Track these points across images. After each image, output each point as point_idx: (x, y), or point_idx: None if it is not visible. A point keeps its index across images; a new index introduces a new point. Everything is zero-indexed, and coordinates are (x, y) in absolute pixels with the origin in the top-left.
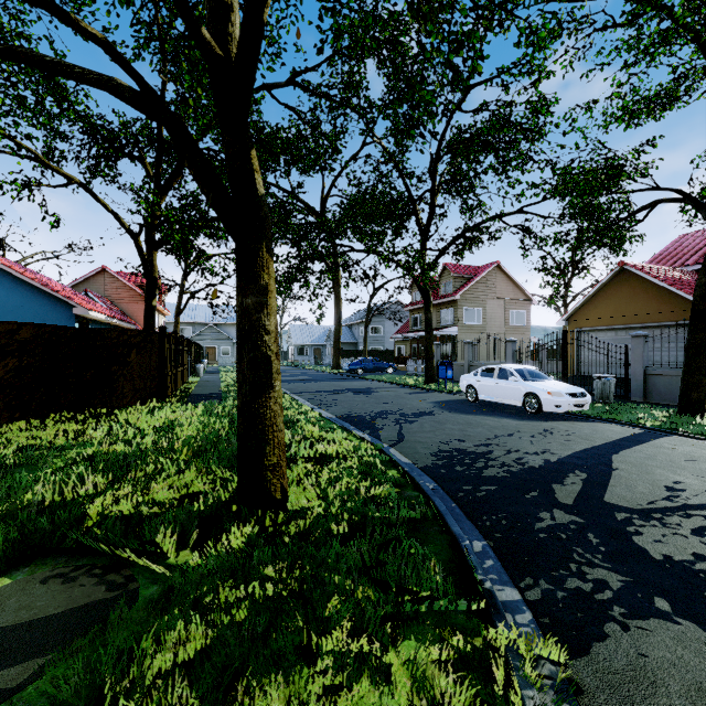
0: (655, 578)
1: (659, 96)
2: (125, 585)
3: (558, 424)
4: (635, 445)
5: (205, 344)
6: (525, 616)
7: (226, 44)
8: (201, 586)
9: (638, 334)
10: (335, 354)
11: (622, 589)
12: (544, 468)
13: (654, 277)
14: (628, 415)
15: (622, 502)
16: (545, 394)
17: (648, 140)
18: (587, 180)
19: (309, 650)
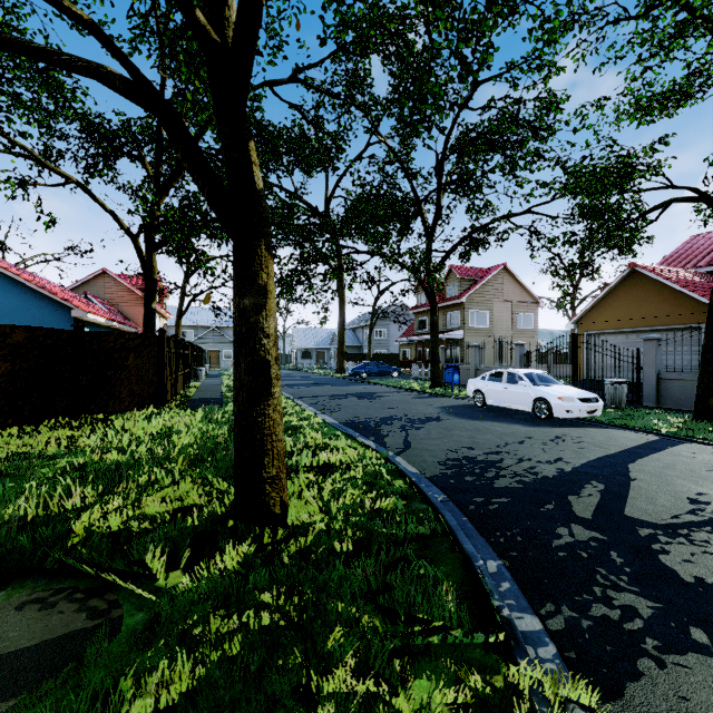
0: (689, 604)
1: (672, 92)
2: (108, 612)
3: (570, 430)
4: (652, 453)
5: (207, 348)
6: (548, 649)
7: (223, 29)
8: (190, 614)
9: (650, 338)
10: (339, 358)
11: (653, 617)
12: (558, 478)
13: (666, 279)
14: (642, 421)
15: (644, 516)
16: (556, 399)
17: (660, 138)
18: (598, 178)
19: (308, 691)
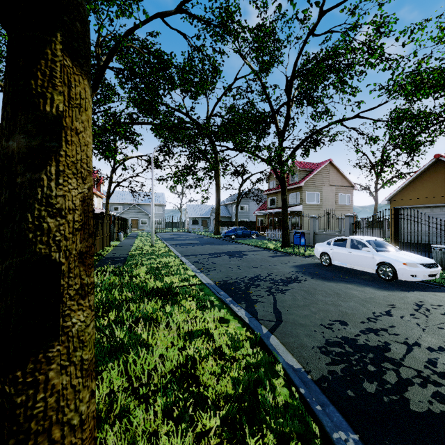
0: None
1: None
2: None
3: (422, 295)
4: None
5: (130, 217)
6: None
7: None
8: None
9: None
10: (216, 224)
11: None
12: None
13: None
14: None
15: None
16: (400, 264)
17: None
18: None
19: None
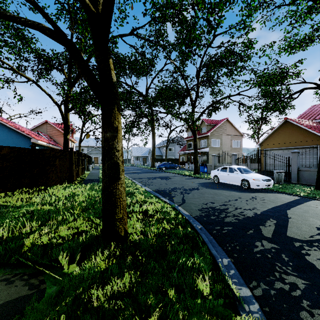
0: None
1: (305, 39)
2: (39, 286)
3: (258, 194)
4: (297, 205)
5: (93, 156)
6: (255, 306)
7: (97, 6)
8: (79, 287)
9: (294, 151)
10: (152, 160)
11: (306, 289)
12: (254, 217)
13: (301, 124)
14: (291, 190)
15: (296, 236)
16: (251, 180)
17: (298, 60)
18: (271, 78)
19: None
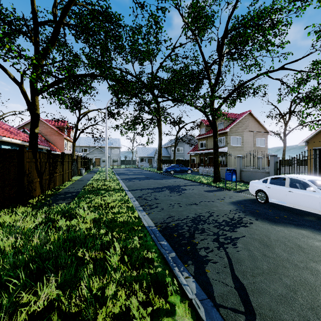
0: None
1: None
2: None
3: None
4: None
5: (94, 157)
6: None
7: None
8: None
9: None
10: (159, 162)
11: None
12: None
13: None
14: None
15: None
16: None
17: None
18: None
19: None
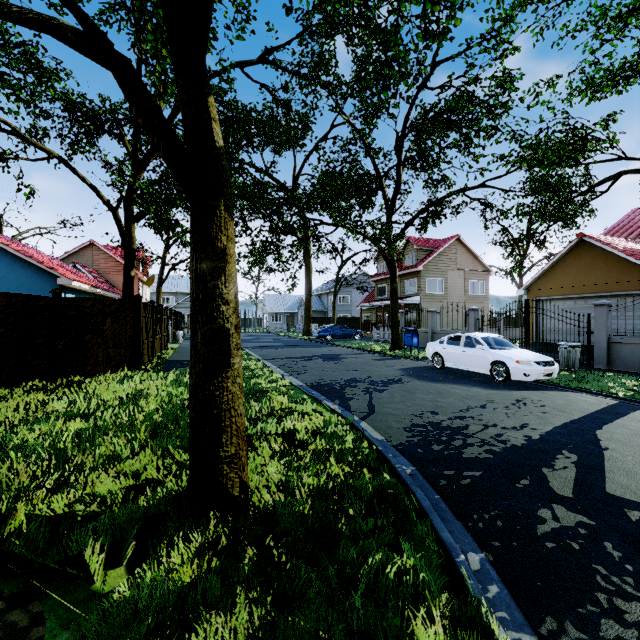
0: None
1: (623, 69)
2: (26, 631)
3: (529, 393)
4: (616, 418)
5: (187, 312)
6: None
7: None
8: (122, 638)
9: (601, 303)
10: (306, 322)
11: None
12: (528, 447)
13: (613, 248)
14: (598, 384)
15: (629, 494)
16: (513, 362)
17: (608, 115)
18: (553, 151)
19: None
